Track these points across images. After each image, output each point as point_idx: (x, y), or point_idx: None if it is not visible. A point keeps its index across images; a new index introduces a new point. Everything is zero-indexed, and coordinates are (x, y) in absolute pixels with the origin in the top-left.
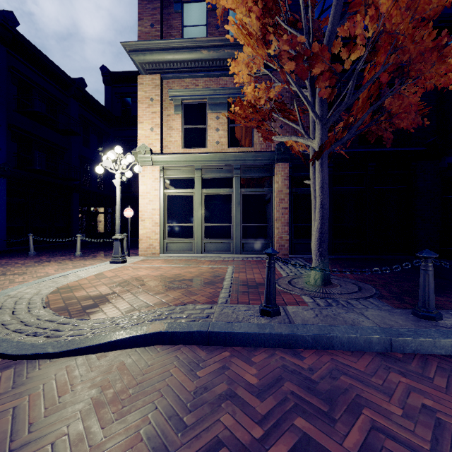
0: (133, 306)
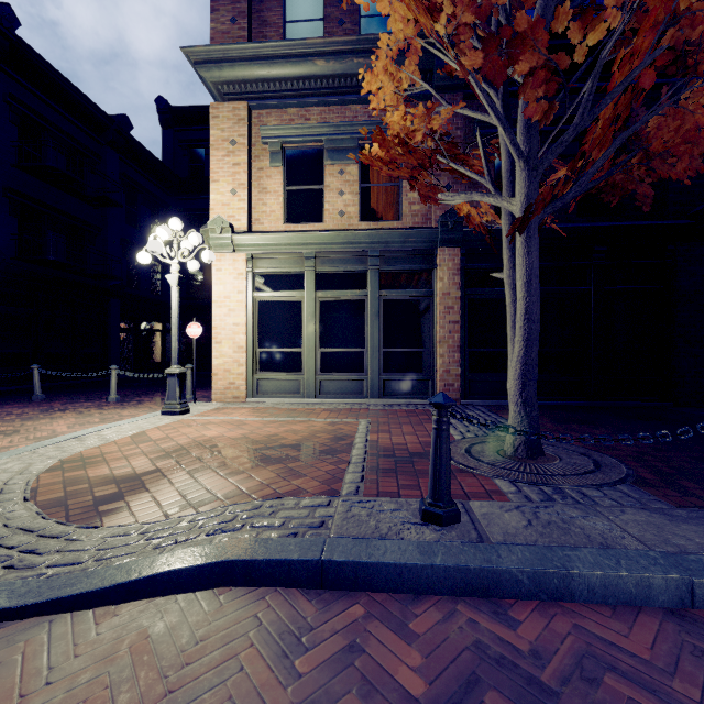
0: (187, 498)
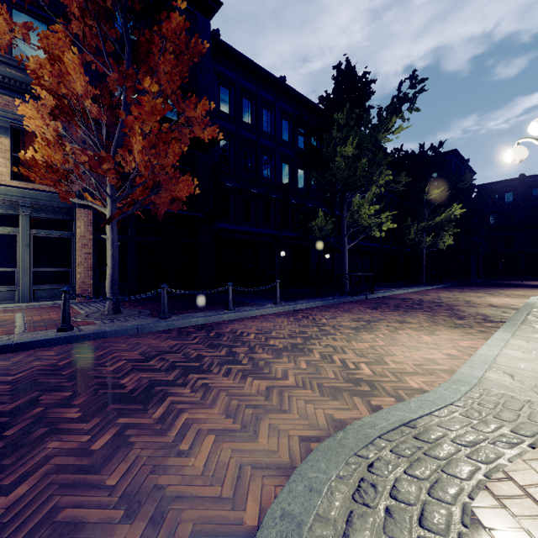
0: None
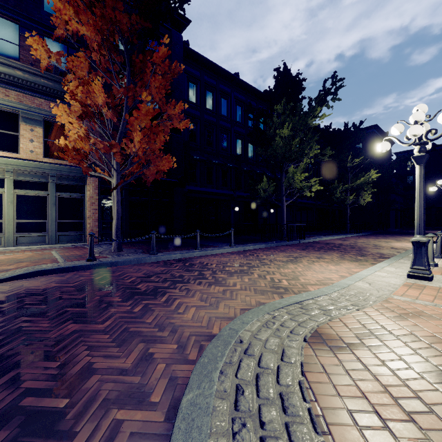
0: None
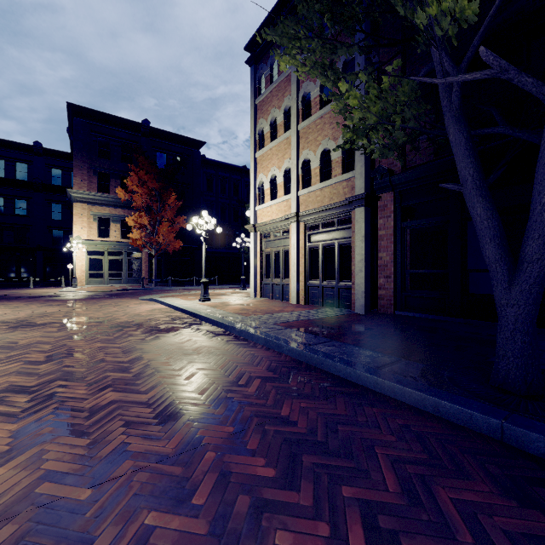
0: (111, 290)
